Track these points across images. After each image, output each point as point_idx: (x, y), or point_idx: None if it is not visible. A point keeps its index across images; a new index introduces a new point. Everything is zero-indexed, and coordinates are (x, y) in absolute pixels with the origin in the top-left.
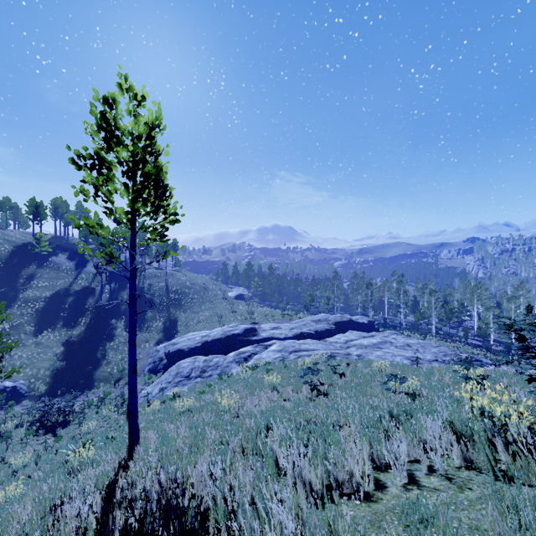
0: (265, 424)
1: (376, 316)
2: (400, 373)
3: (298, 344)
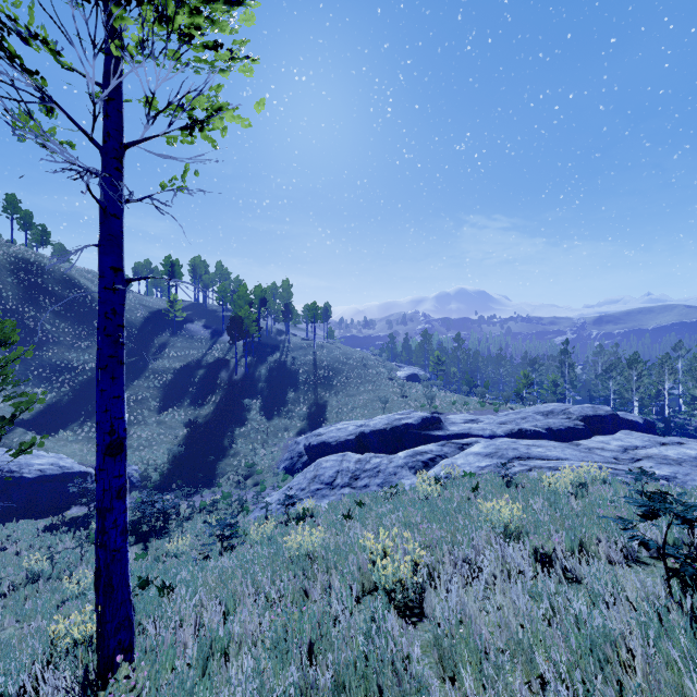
0: None
1: (647, 415)
2: None
3: (524, 446)
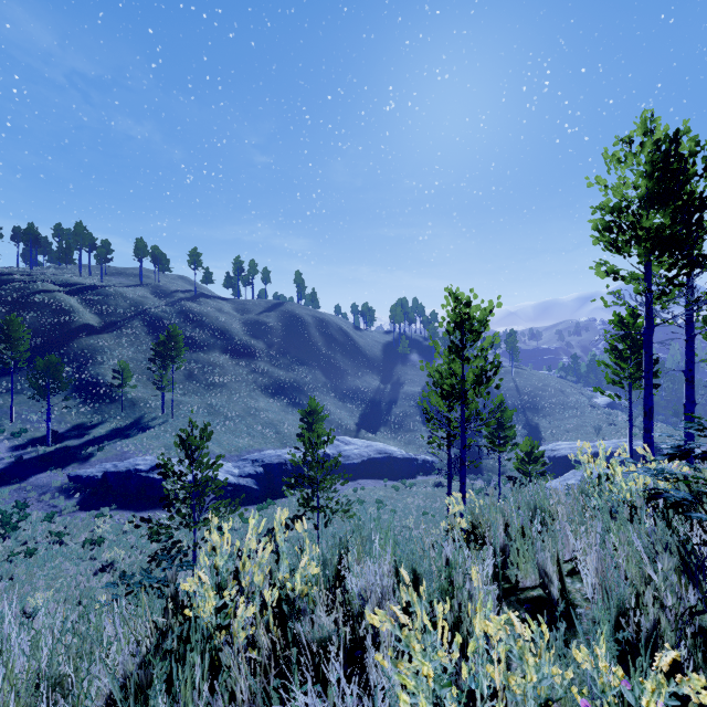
0: None
1: None
2: None
3: None
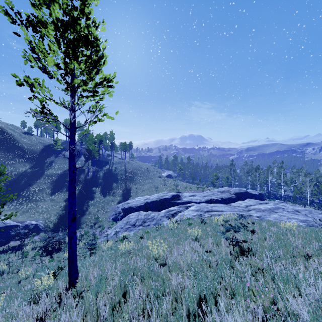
0: (197, 297)
1: (262, 190)
2: (318, 235)
3: (210, 206)
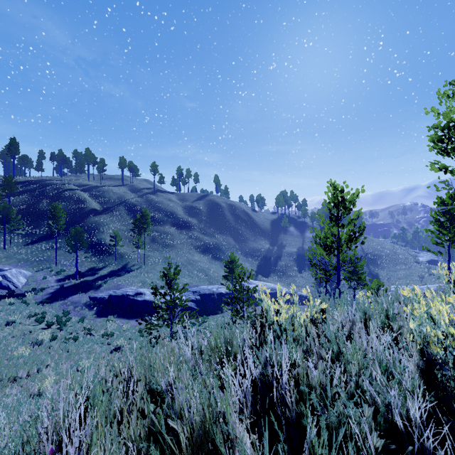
0: None
1: None
2: None
3: None
